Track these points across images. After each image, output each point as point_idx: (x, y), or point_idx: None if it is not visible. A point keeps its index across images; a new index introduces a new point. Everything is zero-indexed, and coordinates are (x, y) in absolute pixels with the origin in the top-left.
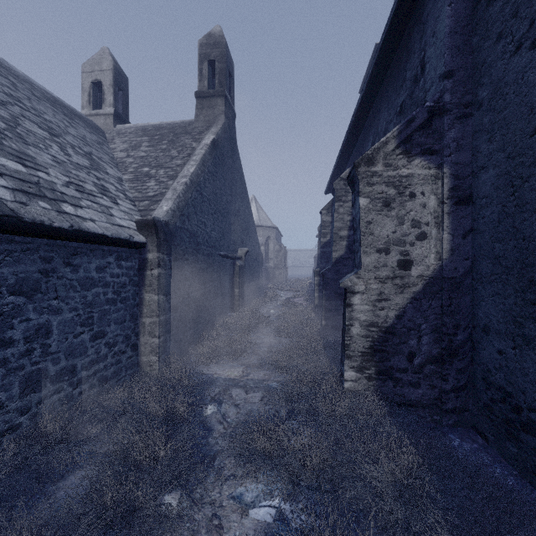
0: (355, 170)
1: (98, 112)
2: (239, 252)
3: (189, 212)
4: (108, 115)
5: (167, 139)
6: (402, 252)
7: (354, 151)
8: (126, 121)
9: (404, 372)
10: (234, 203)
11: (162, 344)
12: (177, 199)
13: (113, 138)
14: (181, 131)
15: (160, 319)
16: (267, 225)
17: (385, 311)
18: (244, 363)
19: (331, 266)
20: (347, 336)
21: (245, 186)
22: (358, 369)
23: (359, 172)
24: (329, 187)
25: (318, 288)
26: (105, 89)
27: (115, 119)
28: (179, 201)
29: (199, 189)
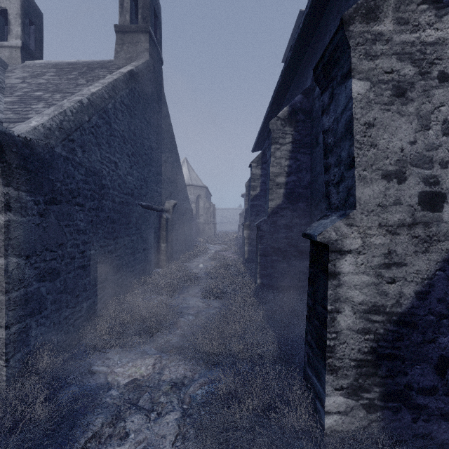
0: (344, 28)
1: (2, 43)
2: (166, 205)
3: (85, 140)
4: (14, 47)
5: (78, 71)
6: (427, 178)
7: (286, 100)
8: (39, 59)
9: (430, 394)
10: (160, 152)
11: (17, 336)
12: (59, 116)
13: (14, 69)
14: (97, 66)
15: (10, 296)
16: (198, 185)
17: (398, 284)
18: (159, 346)
19: (267, 217)
20: (329, 331)
21: (174, 138)
22: (350, 392)
23: (352, 32)
24: (257, 144)
25: (248, 242)
26: (11, 18)
27: (24, 53)
28: (64, 119)
29: (106, 117)
